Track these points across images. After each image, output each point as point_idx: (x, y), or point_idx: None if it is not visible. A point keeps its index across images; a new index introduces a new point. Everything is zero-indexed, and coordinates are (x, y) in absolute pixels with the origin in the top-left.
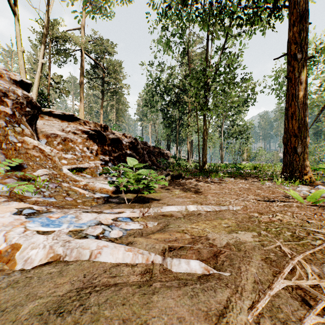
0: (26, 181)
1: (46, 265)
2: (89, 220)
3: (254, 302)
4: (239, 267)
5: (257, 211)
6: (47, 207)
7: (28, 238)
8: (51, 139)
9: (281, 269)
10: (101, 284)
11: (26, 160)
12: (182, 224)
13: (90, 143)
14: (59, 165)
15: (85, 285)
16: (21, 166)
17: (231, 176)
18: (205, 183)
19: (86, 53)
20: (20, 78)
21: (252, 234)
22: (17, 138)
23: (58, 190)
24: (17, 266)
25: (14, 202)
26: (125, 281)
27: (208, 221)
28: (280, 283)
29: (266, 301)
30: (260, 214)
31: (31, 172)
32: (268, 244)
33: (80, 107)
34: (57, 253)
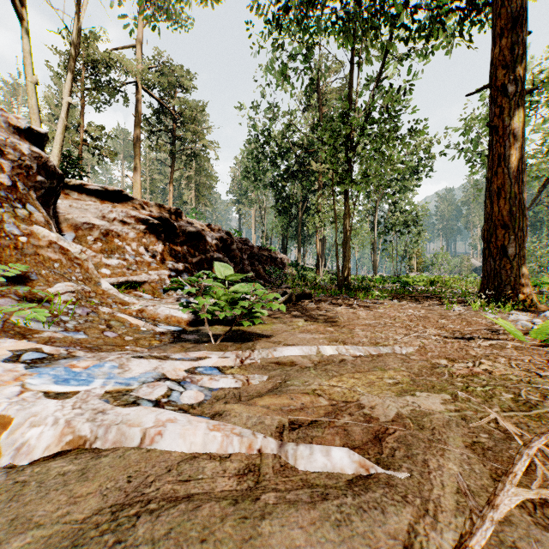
0: (35, 303)
1: (58, 457)
2: (143, 371)
3: (463, 536)
4: (425, 461)
5: (444, 356)
6: (71, 349)
7: (27, 406)
8: (83, 233)
9: (508, 466)
10: (160, 496)
11: (35, 267)
12: (312, 379)
13: (150, 240)
14: (94, 276)
15: (129, 499)
16: (26, 276)
17: (393, 297)
18: (349, 307)
19: (144, 88)
20: (26, 124)
21: (442, 397)
22: (20, 227)
23: (91, 318)
24: (2, 459)
25: (9, 339)
26: (207, 489)
27: (359, 374)
28: (510, 494)
29: (488, 534)
30: (450, 360)
31: (44, 287)
32: (474, 416)
33: (135, 180)
34: (80, 434)
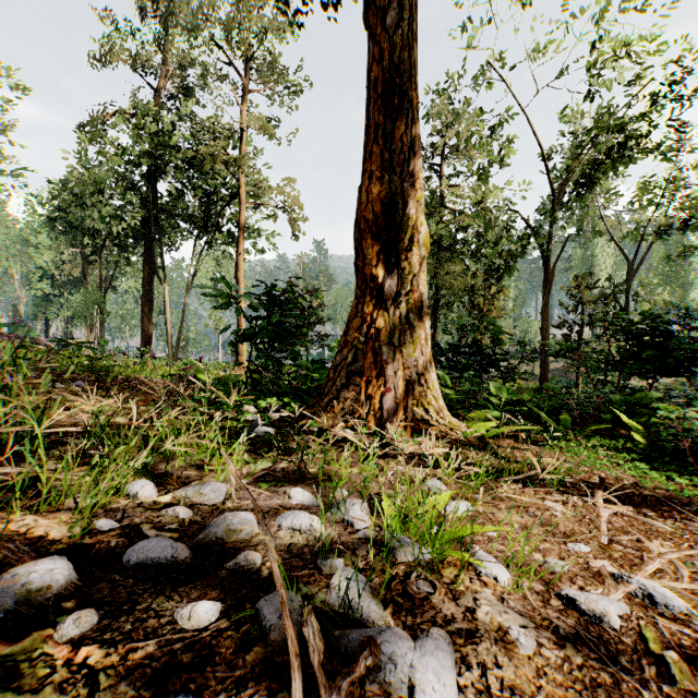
0: None
1: None
2: None
3: None
4: None
5: None
6: None
7: None
8: None
9: None
10: None
11: None
12: None
13: None
14: None
15: None
16: None
17: None
18: None
19: None
20: None
21: None
22: None
23: None
24: None
25: None
26: None
27: None
28: None
29: None
30: None
31: None
32: None
33: None
34: None
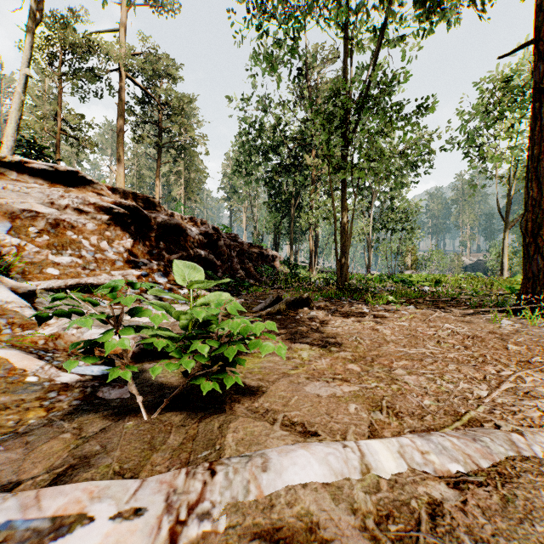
0: None
1: None
2: None
3: None
4: None
5: None
6: None
7: None
8: (23, 223)
9: None
10: None
11: None
12: None
13: (116, 233)
14: None
15: None
16: None
17: (406, 302)
18: (363, 319)
19: (128, 76)
20: None
21: None
22: None
23: None
24: None
25: None
26: None
27: None
28: None
29: None
30: None
31: None
32: None
33: (118, 173)
34: None
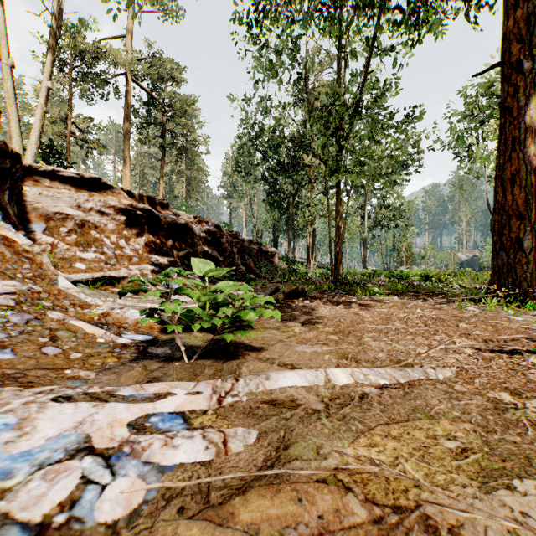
0: None
1: None
2: (54, 433)
3: None
4: None
5: (499, 384)
6: None
7: None
8: (55, 224)
9: None
10: None
11: None
12: (327, 443)
13: (132, 232)
14: (50, 273)
15: None
16: None
17: (392, 293)
18: (349, 306)
19: (133, 81)
20: None
21: None
22: None
23: (30, 328)
24: None
25: None
26: None
27: (397, 427)
28: None
29: None
30: (513, 394)
31: None
32: None
33: (125, 173)
34: None
